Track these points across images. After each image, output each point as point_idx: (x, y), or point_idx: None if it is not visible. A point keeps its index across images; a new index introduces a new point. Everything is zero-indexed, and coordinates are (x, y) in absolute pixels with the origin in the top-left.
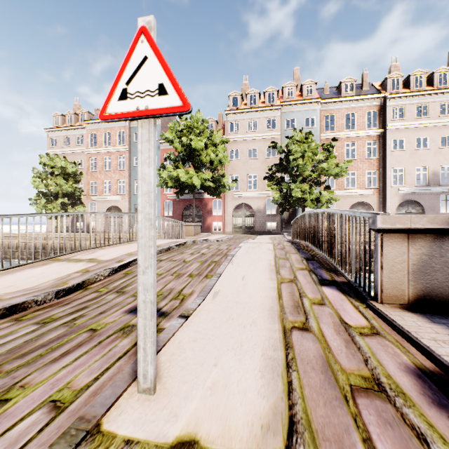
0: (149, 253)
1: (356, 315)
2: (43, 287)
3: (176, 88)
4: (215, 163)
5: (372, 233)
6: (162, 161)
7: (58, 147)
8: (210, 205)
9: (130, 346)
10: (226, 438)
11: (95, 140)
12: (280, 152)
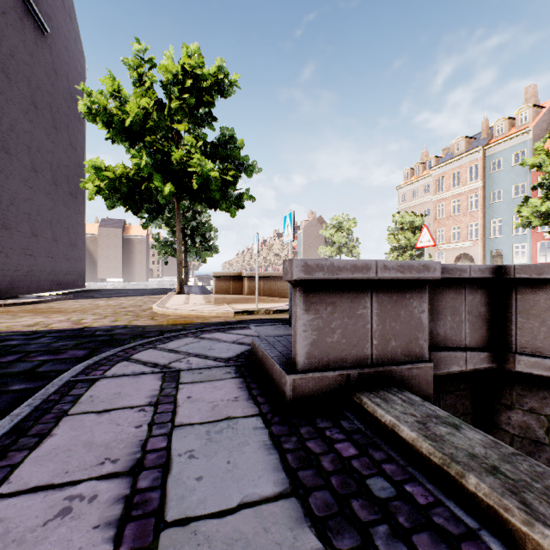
0: None
1: None
2: None
3: (432, 240)
4: None
5: None
6: None
7: (406, 201)
8: None
9: None
10: None
11: (441, 184)
12: None
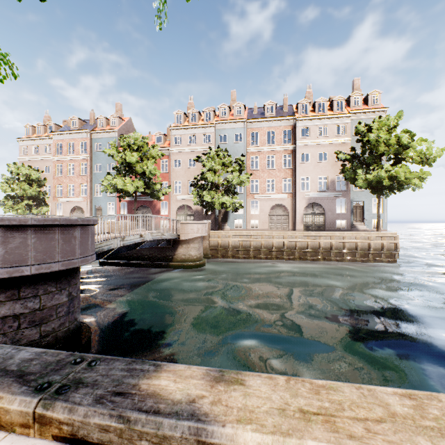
0: None
1: None
2: None
3: None
4: (147, 174)
5: (288, 229)
6: None
7: (29, 155)
8: (159, 206)
9: None
10: None
11: (62, 149)
12: (203, 164)
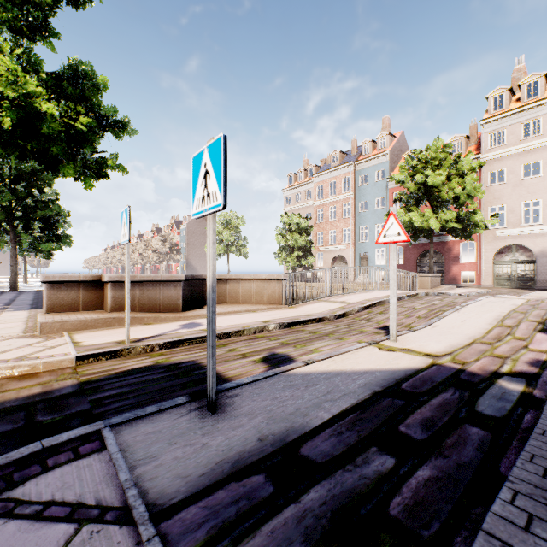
0: (394, 291)
1: (545, 346)
2: (325, 313)
3: (404, 234)
4: (460, 199)
5: None
6: (390, 202)
7: (291, 204)
8: (456, 249)
9: (381, 337)
10: (421, 351)
11: (321, 191)
12: None
